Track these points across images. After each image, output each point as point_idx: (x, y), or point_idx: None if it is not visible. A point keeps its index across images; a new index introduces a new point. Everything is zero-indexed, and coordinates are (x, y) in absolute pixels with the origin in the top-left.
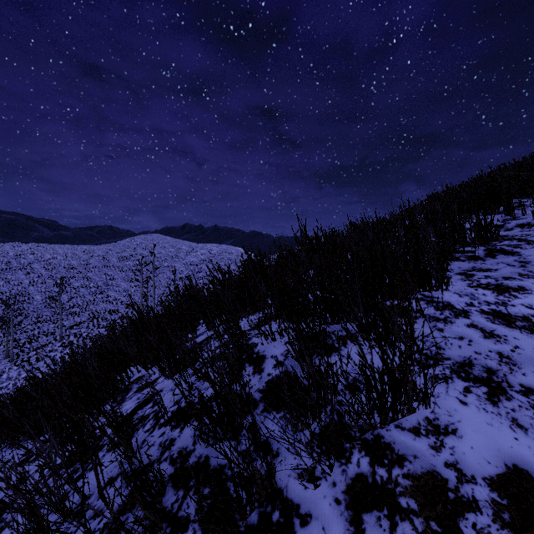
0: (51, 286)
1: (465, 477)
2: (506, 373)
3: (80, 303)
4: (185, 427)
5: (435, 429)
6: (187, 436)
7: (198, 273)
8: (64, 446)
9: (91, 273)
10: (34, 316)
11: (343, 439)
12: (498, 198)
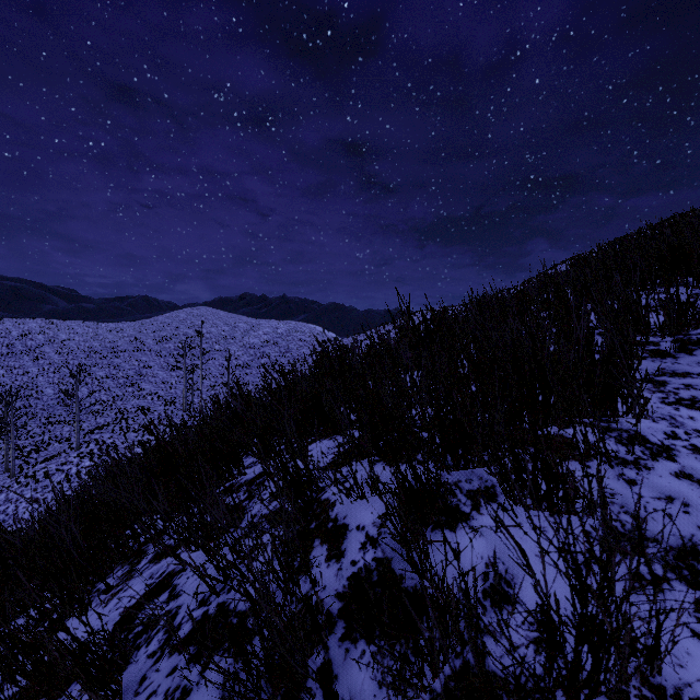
0: (66, 376)
1: None
2: None
3: (104, 398)
4: (209, 665)
5: (657, 696)
6: (210, 687)
7: (260, 358)
8: (7, 690)
9: (119, 359)
10: (44, 416)
11: None
12: (686, 263)
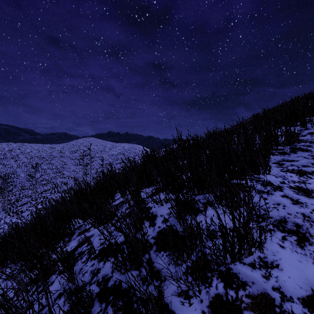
0: (30, 168)
1: (286, 297)
2: (308, 227)
3: (47, 178)
4: (107, 261)
5: (265, 264)
6: (108, 267)
7: (116, 160)
8: (31, 272)
9: (53, 160)
10: (20, 186)
11: (206, 270)
12: (297, 116)
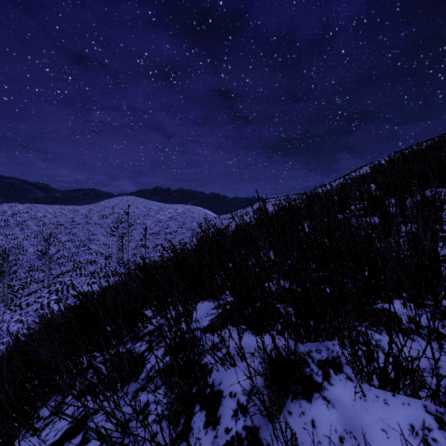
0: (42, 240)
1: None
2: None
3: (66, 254)
4: None
5: None
6: None
7: (165, 229)
8: None
9: (76, 229)
10: (27, 266)
11: None
12: None
